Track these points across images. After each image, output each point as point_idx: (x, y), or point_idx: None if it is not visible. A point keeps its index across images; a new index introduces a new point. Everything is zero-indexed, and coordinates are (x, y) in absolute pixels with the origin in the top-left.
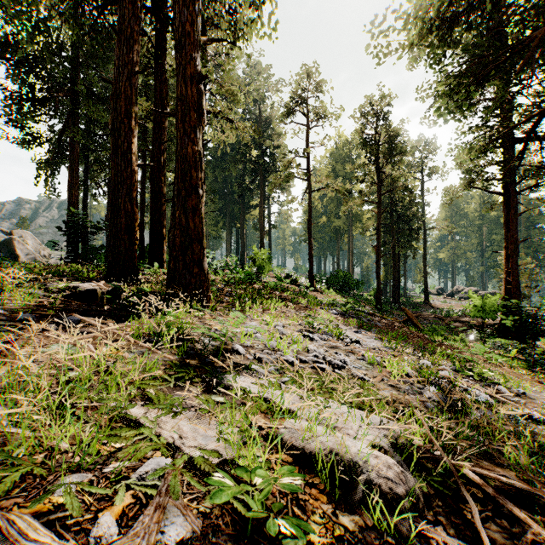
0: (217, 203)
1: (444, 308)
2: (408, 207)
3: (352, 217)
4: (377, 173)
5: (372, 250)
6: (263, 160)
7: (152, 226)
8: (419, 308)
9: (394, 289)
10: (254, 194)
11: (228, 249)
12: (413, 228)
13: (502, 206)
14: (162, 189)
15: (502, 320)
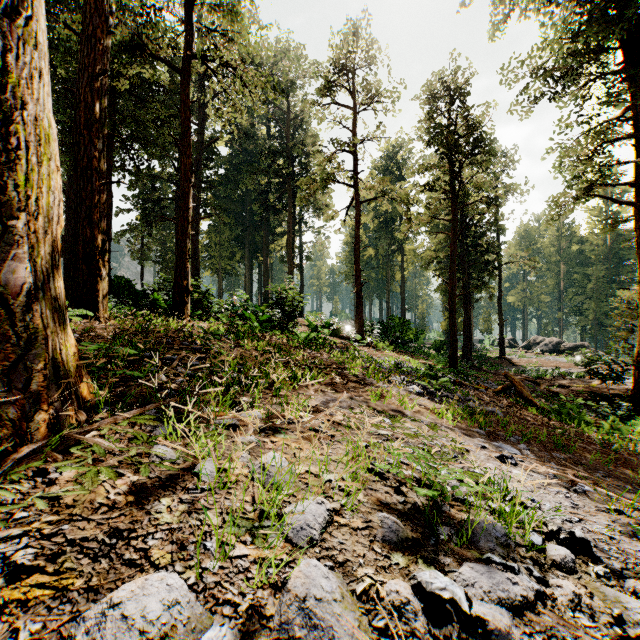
0: (233, 230)
1: (527, 366)
2: (482, 233)
3: (406, 249)
4: (452, 178)
5: (437, 290)
6: (292, 170)
7: (74, 229)
8: (496, 366)
9: (466, 342)
10: (281, 217)
11: (248, 289)
12: (489, 261)
13: (636, 222)
14: (95, 161)
15: (636, 387)
